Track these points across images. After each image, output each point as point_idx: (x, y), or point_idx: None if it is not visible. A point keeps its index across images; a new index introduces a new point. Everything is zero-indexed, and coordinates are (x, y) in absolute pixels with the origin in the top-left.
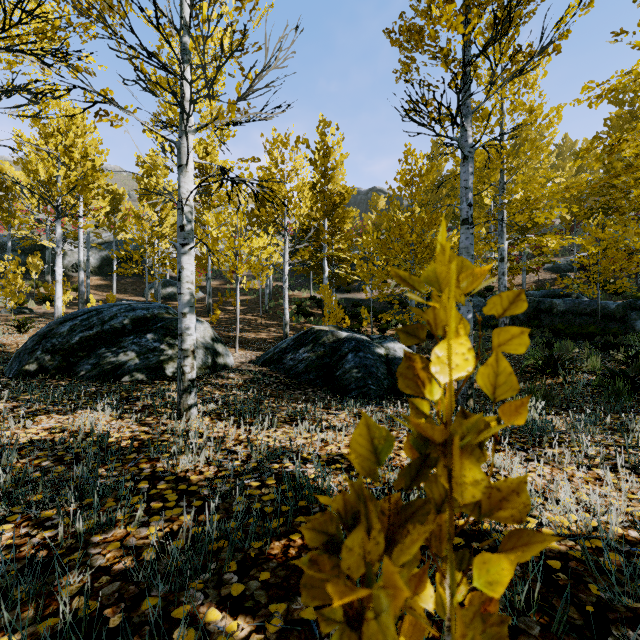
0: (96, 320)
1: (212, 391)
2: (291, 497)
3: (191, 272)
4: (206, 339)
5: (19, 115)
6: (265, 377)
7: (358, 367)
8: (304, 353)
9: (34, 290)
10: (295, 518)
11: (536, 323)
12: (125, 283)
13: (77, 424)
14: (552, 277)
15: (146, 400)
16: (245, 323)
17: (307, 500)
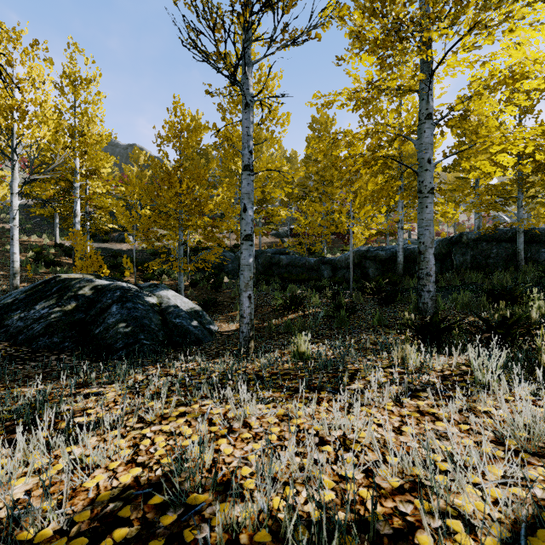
0: None
1: None
2: None
3: None
4: None
5: None
6: None
7: (126, 320)
8: (43, 309)
9: None
10: None
11: (270, 273)
12: None
13: None
14: (276, 240)
15: None
16: None
17: None
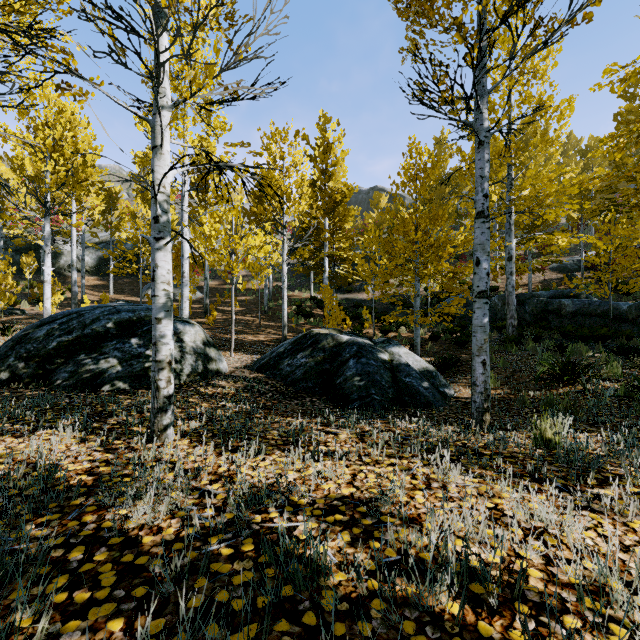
0: (76, 323)
1: (198, 404)
2: (272, 577)
3: (167, 271)
4: (197, 343)
5: (0, 105)
6: (260, 385)
7: (360, 375)
8: (302, 358)
9: (28, 290)
10: (274, 623)
11: (544, 324)
12: (122, 283)
13: (26, 452)
14: (558, 277)
15: (121, 416)
16: (243, 324)
17: (294, 583)
